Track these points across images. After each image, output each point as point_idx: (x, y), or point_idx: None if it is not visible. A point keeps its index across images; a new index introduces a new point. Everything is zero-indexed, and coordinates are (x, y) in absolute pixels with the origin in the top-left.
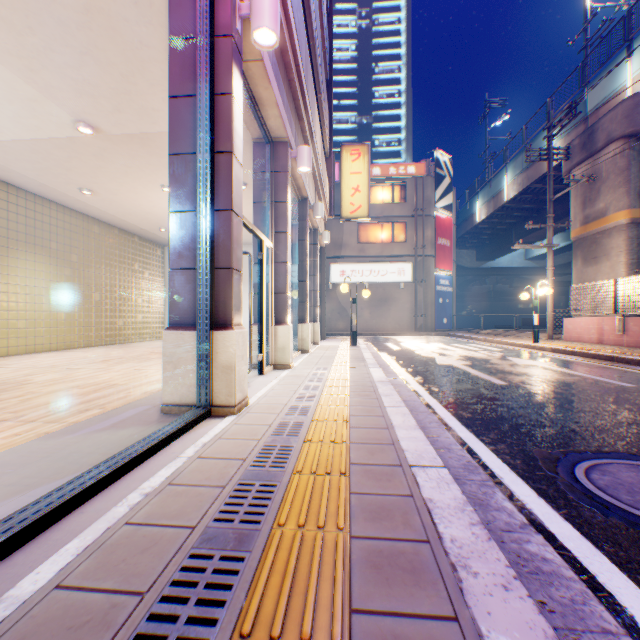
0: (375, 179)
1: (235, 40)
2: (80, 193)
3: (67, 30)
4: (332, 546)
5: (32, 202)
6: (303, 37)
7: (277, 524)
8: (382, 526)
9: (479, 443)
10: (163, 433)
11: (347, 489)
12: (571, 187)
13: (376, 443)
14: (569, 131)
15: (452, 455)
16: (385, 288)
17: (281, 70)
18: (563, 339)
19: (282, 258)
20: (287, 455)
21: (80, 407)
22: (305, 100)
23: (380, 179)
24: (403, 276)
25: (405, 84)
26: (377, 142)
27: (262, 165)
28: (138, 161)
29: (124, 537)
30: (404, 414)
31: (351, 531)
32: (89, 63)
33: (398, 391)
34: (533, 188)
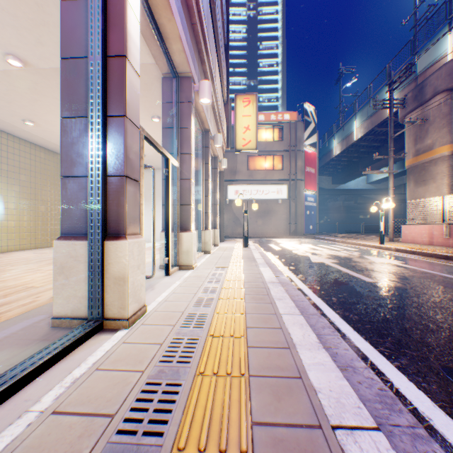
0: (260, 123)
1: None
2: (24, 124)
3: None
4: None
5: None
6: None
7: None
8: None
9: (380, 357)
10: (22, 369)
11: None
12: (408, 127)
13: (280, 376)
14: (403, 88)
15: (360, 378)
16: (268, 203)
17: (184, 10)
18: (401, 241)
19: (186, 175)
20: (171, 405)
21: None
22: (206, 46)
23: (264, 123)
24: (281, 194)
25: (281, 57)
26: (261, 99)
27: (169, 96)
28: None
29: None
30: (302, 325)
31: None
32: None
33: (286, 290)
34: (375, 131)
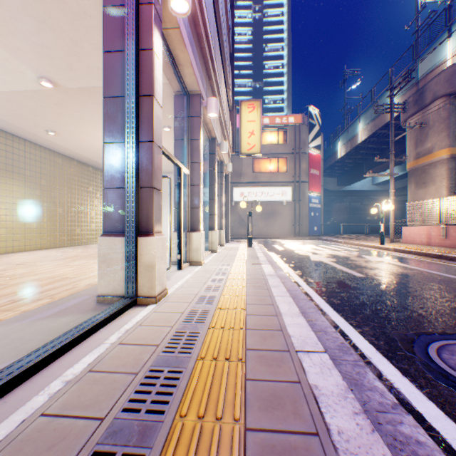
0: (265, 126)
1: (156, 7)
2: (46, 134)
3: (26, 2)
4: (228, 441)
5: (10, 140)
6: (212, 16)
7: (179, 415)
8: (274, 416)
9: (349, 326)
10: (92, 322)
11: (243, 375)
12: (407, 132)
13: (267, 329)
14: (405, 92)
15: (328, 337)
16: (272, 205)
17: (195, 39)
18: (401, 242)
19: (196, 182)
20: (194, 341)
21: (34, 297)
22: (213, 64)
23: (269, 126)
24: (285, 196)
25: (287, 59)
26: (267, 101)
27: (181, 112)
28: (88, 109)
29: (35, 431)
30: (289, 303)
31: (246, 422)
32: (45, 30)
33: (283, 282)
34: (379, 133)
